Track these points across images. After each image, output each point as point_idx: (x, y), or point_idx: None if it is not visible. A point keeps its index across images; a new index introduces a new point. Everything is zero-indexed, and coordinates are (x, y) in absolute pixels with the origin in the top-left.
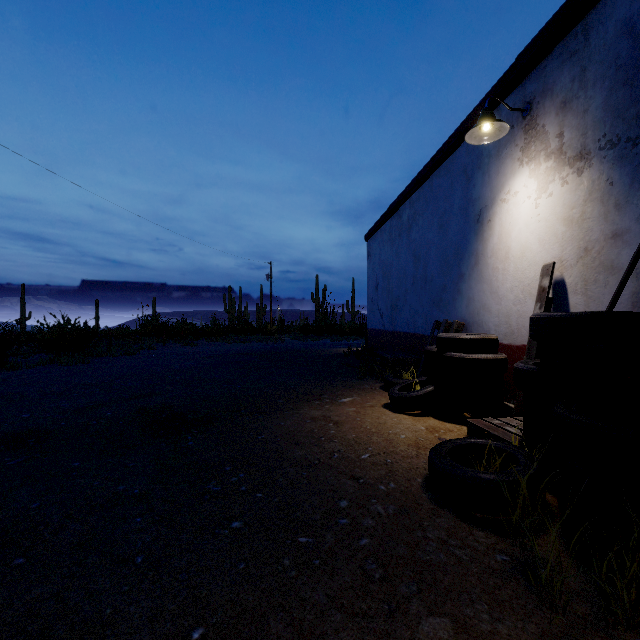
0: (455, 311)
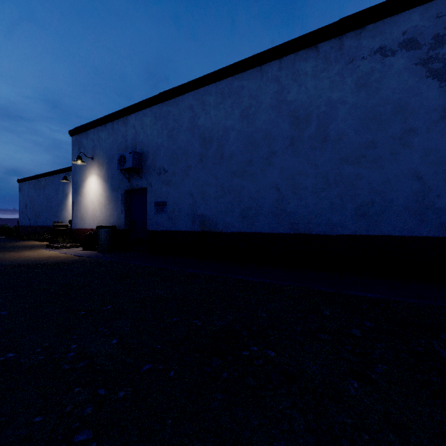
0: (61, 218)
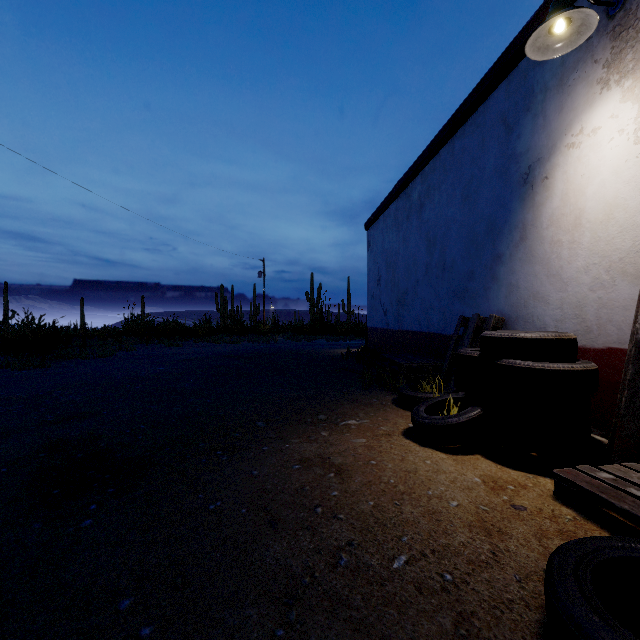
0: (488, 303)
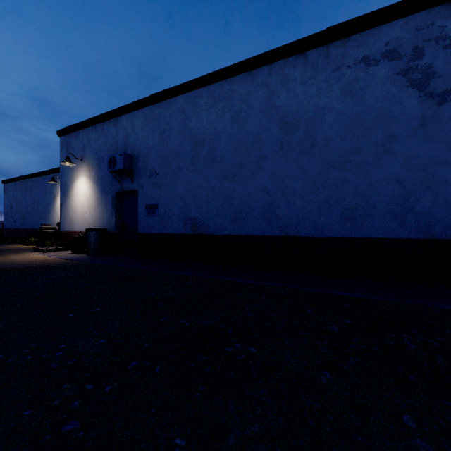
0: (48, 221)
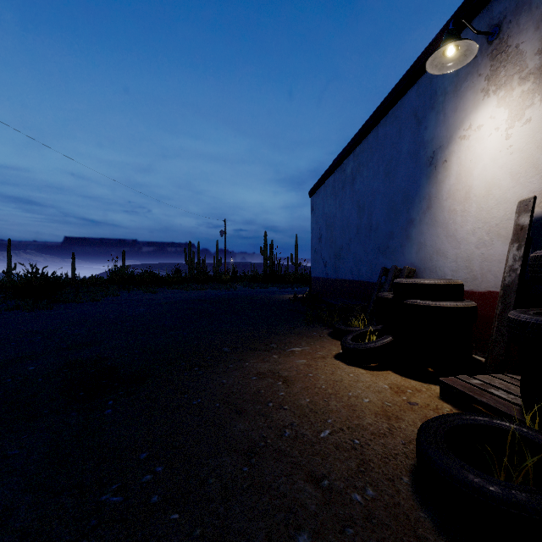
0: (403, 257)
